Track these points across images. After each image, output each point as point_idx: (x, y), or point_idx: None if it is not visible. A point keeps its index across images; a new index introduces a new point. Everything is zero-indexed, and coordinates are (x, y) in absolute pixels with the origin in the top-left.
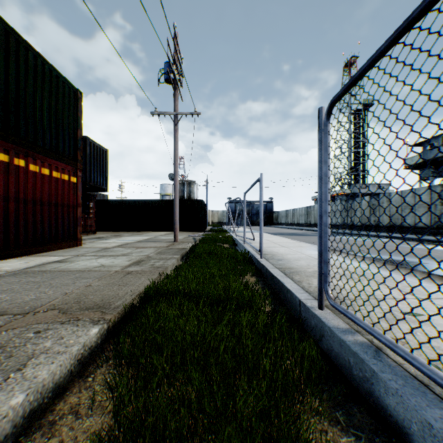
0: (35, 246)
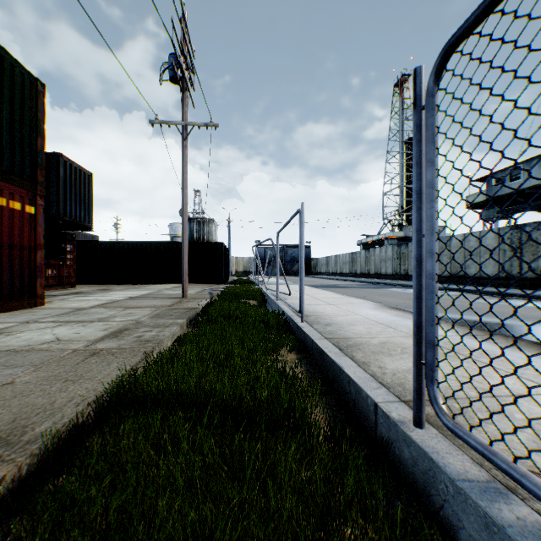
0: None
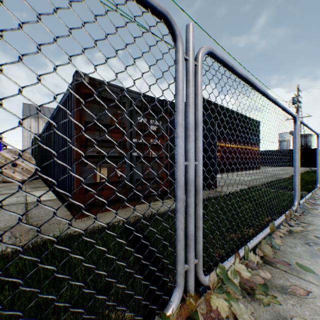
0: (252, 168)
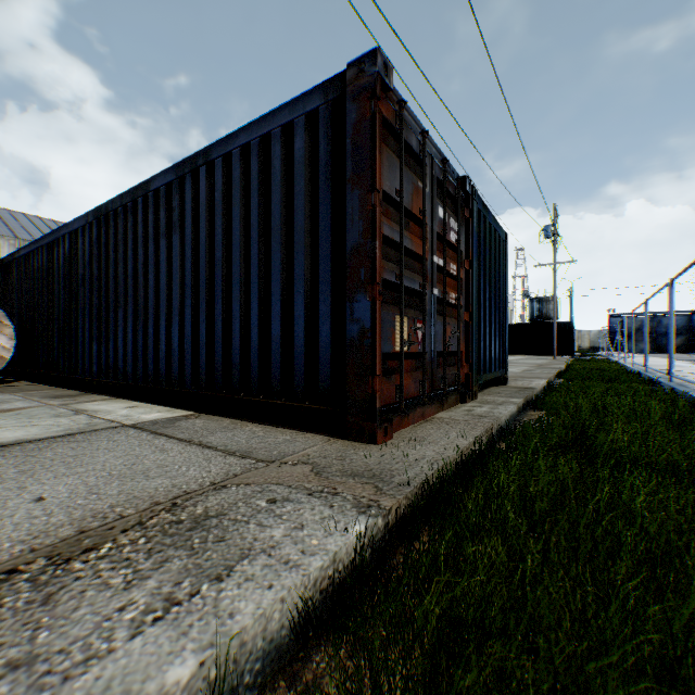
0: None
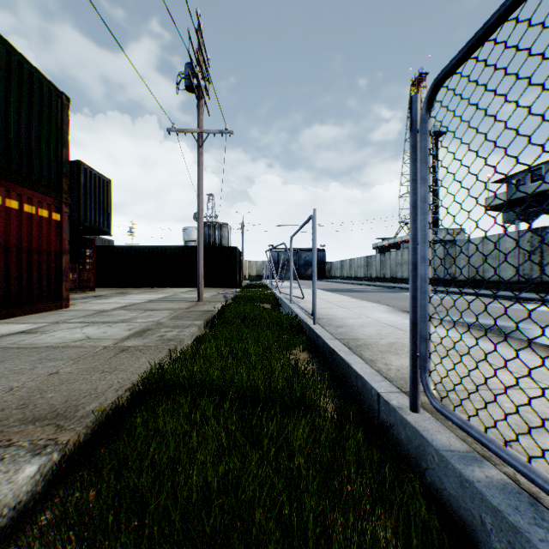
0: None
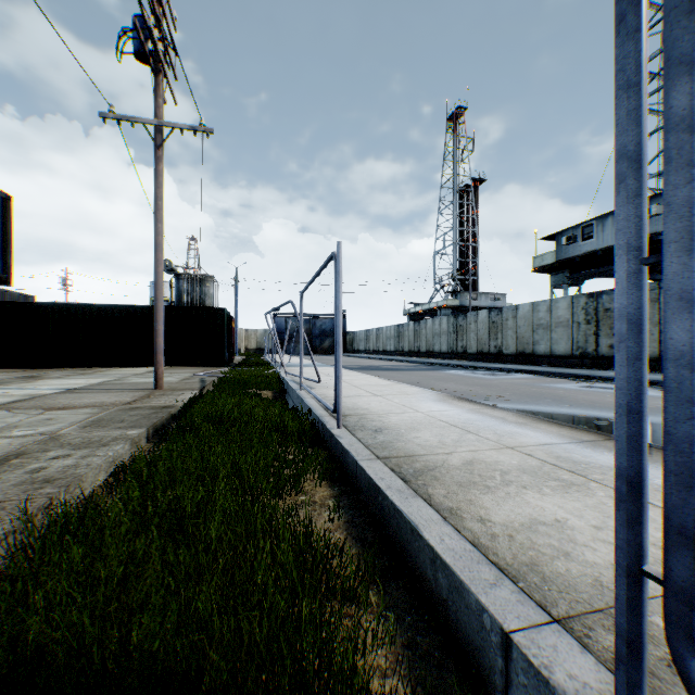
0: None
